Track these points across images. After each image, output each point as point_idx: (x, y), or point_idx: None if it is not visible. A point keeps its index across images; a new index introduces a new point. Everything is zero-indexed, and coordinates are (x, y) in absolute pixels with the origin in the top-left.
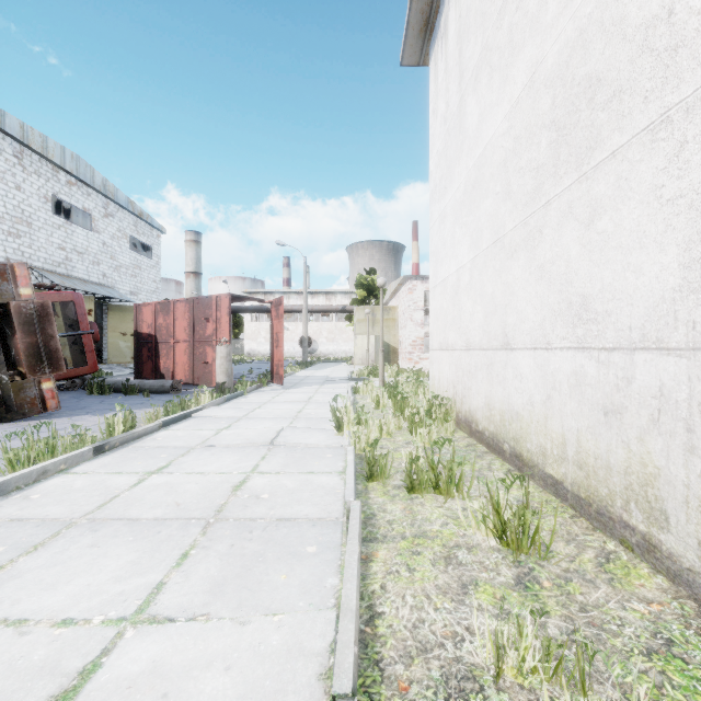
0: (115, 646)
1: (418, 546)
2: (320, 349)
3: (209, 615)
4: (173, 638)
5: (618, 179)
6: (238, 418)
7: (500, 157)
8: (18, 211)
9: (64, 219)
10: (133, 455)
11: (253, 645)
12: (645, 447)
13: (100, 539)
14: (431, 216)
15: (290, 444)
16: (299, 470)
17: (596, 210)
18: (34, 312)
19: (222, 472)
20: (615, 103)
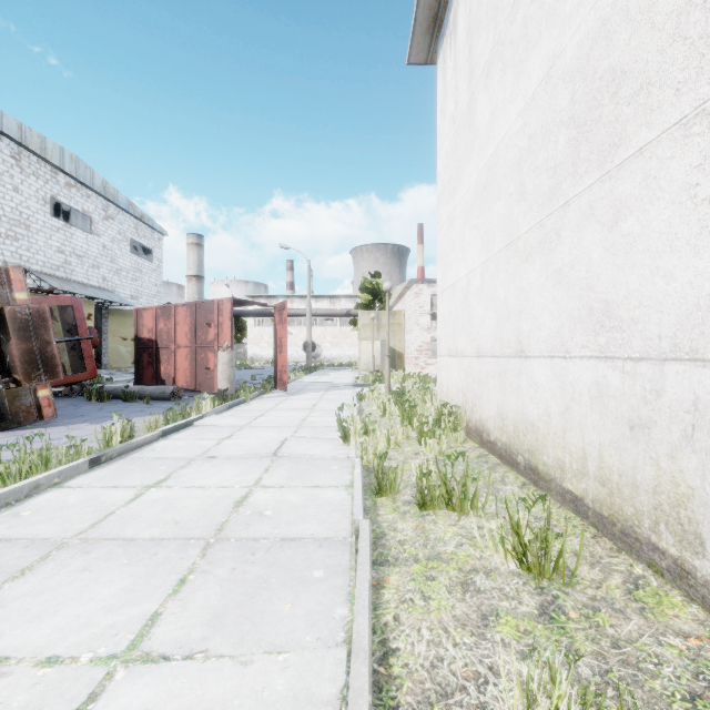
0: (103, 690)
1: (433, 569)
2: (324, 354)
3: (208, 651)
4: (168, 680)
5: (645, 177)
6: (240, 427)
7: (513, 156)
8: (15, 214)
9: (63, 222)
10: (130, 467)
11: (256, 691)
12: (677, 465)
13: (92, 562)
14: (439, 218)
15: (295, 455)
16: (304, 484)
17: (620, 211)
18: (30, 317)
19: (224, 486)
20: (642, 97)
